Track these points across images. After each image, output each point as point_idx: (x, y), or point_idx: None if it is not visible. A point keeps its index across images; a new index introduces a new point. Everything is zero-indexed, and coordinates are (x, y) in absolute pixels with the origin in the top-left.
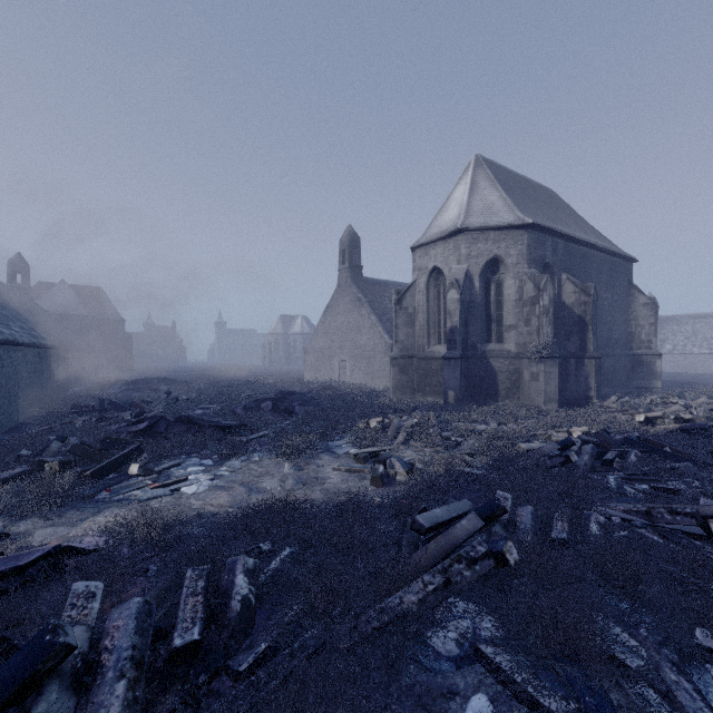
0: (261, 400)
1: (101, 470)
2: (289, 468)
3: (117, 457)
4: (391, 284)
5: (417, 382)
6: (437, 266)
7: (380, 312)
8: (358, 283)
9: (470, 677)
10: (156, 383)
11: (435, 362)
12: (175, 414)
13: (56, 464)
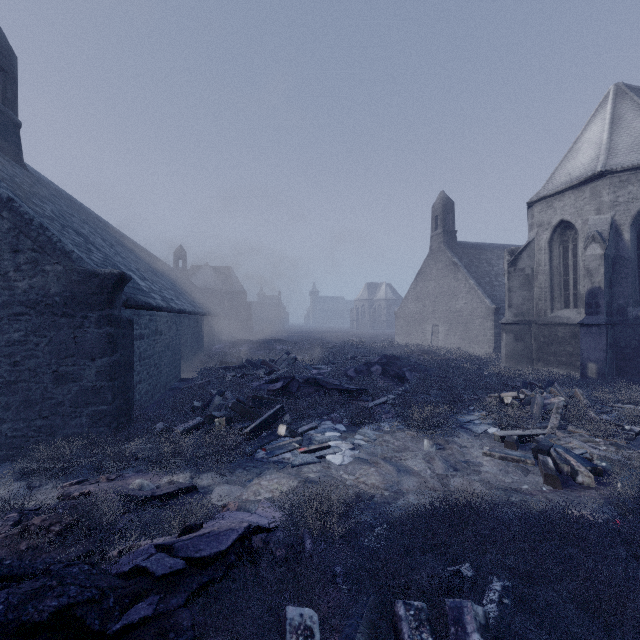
0: (370, 364)
1: (256, 429)
2: (429, 445)
3: (267, 416)
4: (487, 246)
5: (536, 351)
6: (564, 220)
7: (477, 276)
8: (451, 248)
9: None
10: (273, 343)
11: (562, 329)
12: (303, 376)
13: (223, 420)
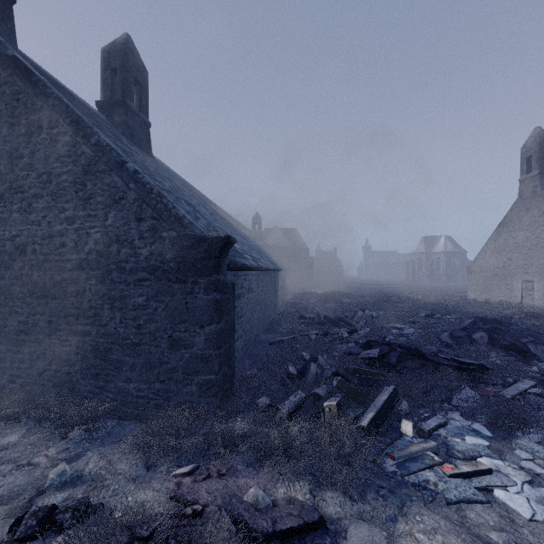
0: (470, 329)
1: (374, 422)
2: None
3: (382, 404)
4: None
5: None
6: None
7: None
8: None
9: None
10: (338, 296)
11: None
12: (400, 344)
13: (334, 406)
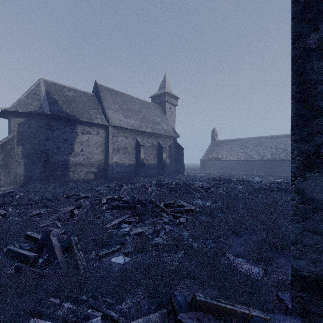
0: None
1: None
2: None
3: None
4: None
5: None
6: None
7: None
8: None
9: (106, 260)
10: None
11: None
12: None
13: None
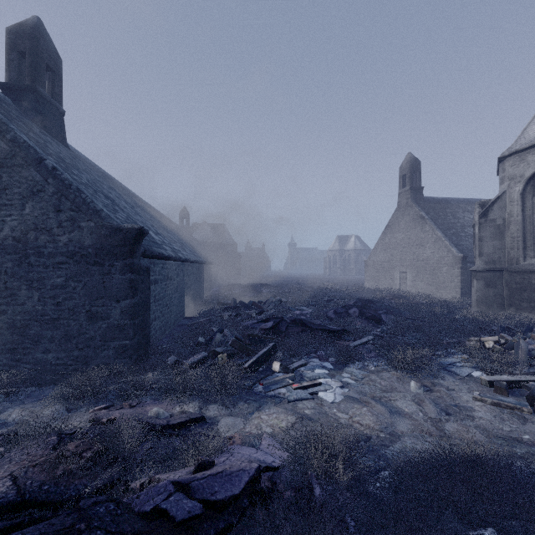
0: (348, 306)
1: (254, 364)
2: (416, 387)
3: (262, 353)
4: (452, 201)
5: (507, 296)
6: None
7: (444, 227)
8: (418, 203)
9: None
10: (260, 287)
11: None
12: (290, 317)
13: (225, 356)
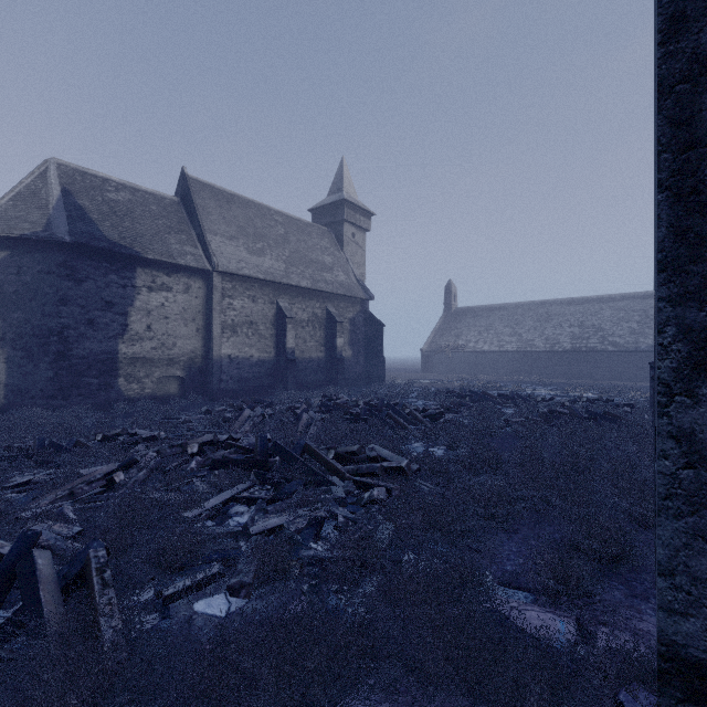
0: None
1: None
2: None
3: None
4: None
5: None
6: None
7: None
8: None
9: (181, 609)
10: None
11: None
12: None
13: None
